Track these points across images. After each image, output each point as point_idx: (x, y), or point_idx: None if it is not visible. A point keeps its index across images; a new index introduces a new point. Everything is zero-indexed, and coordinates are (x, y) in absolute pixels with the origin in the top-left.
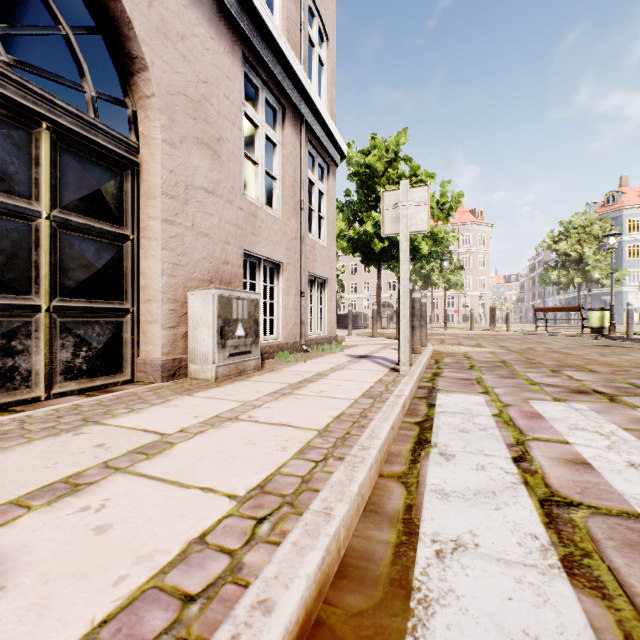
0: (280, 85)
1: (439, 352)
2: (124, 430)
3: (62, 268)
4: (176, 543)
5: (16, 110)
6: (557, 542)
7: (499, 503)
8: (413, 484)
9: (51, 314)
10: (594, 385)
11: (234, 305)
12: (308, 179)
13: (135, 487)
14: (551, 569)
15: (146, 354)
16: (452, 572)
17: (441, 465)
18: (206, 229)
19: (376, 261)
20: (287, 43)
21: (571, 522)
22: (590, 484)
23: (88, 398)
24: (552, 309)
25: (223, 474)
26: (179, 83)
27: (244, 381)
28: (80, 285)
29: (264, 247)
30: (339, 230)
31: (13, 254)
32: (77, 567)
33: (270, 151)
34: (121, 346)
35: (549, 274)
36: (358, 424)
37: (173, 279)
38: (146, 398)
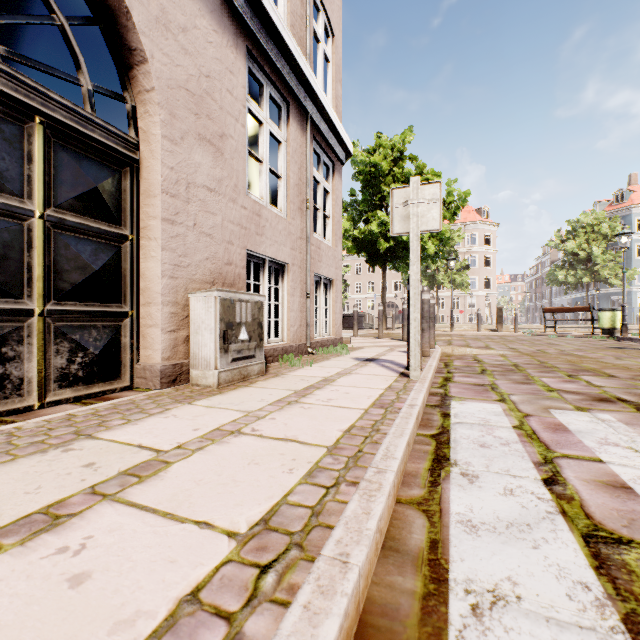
0: (285, 81)
1: (448, 354)
2: (117, 446)
3: (57, 270)
4: (164, 602)
5: (7, 103)
6: (614, 594)
7: (537, 539)
8: (436, 513)
9: (45, 318)
10: (616, 392)
11: (237, 308)
12: (313, 177)
13: (122, 520)
14: (614, 634)
15: (146, 359)
16: (494, 637)
17: (464, 488)
18: (208, 229)
19: (381, 261)
20: (292, 37)
21: (625, 566)
22: (637, 514)
23: (83, 407)
24: (561, 310)
25: (222, 503)
26: (180, 77)
27: (247, 387)
28: (76, 288)
29: (268, 247)
30: (344, 230)
31: (4, 255)
32: (42, 637)
33: (274, 149)
34: (119, 351)
35: (557, 274)
36: (370, 439)
37: (174, 281)
38: (144, 407)
